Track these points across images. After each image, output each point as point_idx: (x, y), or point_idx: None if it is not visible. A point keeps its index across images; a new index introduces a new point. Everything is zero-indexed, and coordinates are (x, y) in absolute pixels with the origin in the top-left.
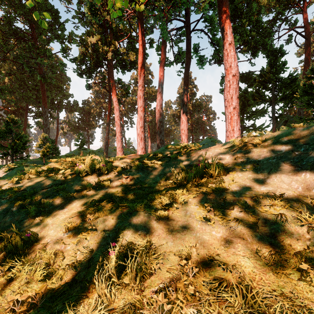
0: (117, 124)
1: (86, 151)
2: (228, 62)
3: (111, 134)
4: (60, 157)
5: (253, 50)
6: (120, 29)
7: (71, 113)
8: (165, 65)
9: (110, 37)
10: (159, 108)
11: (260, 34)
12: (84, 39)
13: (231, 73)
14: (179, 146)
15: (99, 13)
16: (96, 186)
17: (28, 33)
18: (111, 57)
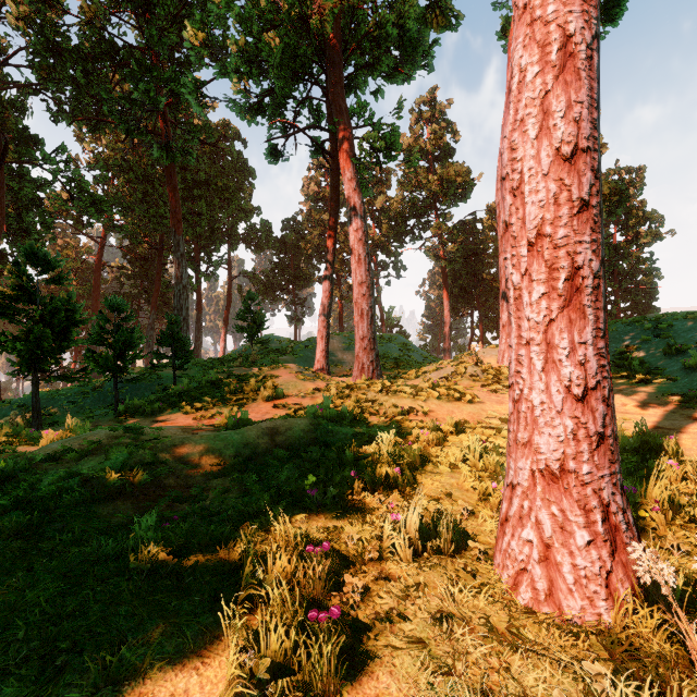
0: (357, 258)
1: (277, 346)
2: None
3: (347, 298)
4: (204, 365)
5: None
6: None
7: (259, 252)
8: None
9: None
10: None
11: None
12: None
13: None
14: None
15: None
16: None
17: (139, 48)
18: (337, 36)
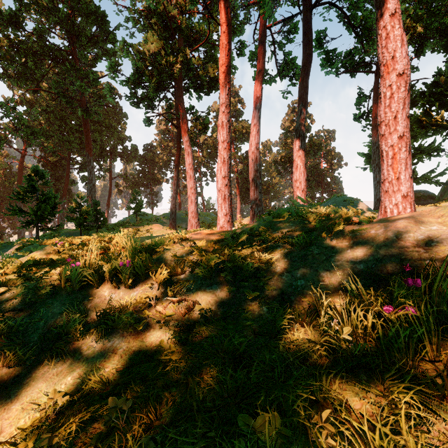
0: (190, 176)
1: (146, 218)
2: (389, 49)
3: (183, 192)
4: (108, 227)
5: (418, 42)
6: (193, 30)
7: (129, 163)
8: (263, 82)
9: (179, 43)
10: (253, 149)
11: (433, 11)
12: (140, 49)
13: (395, 71)
14: (311, 215)
15: (162, 6)
16: (99, 323)
17: (66, 51)
18: (180, 74)
